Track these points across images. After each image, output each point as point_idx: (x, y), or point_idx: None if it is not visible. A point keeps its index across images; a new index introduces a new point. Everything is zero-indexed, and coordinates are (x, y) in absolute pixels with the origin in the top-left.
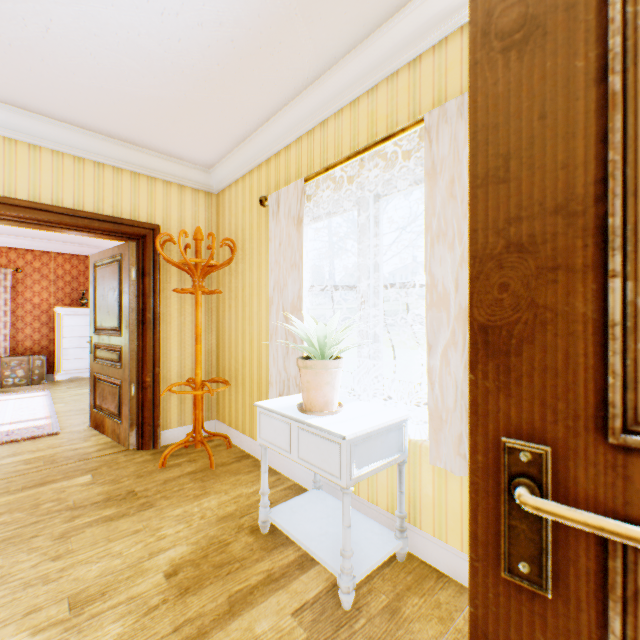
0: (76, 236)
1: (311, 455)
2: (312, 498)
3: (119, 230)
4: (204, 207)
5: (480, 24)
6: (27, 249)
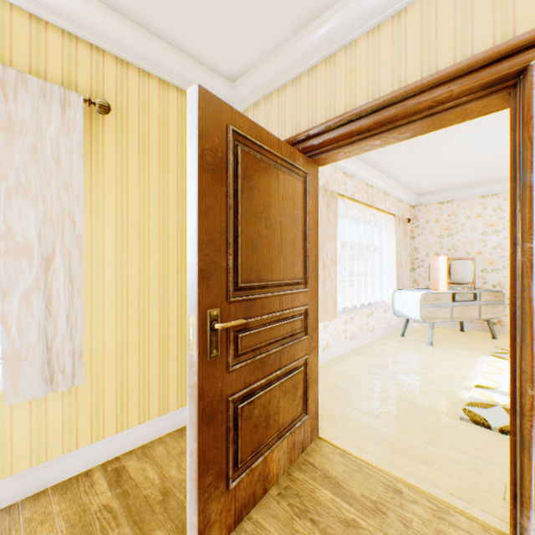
0: None
1: None
2: None
3: None
4: None
5: (202, 152)
6: None
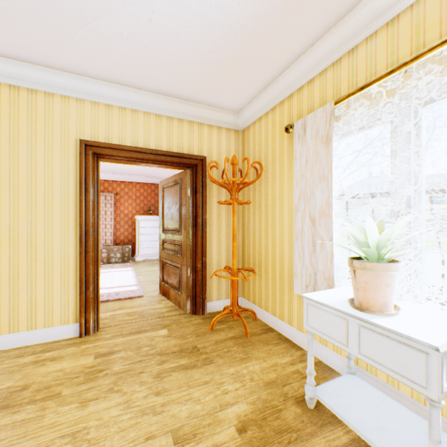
0: (147, 171)
1: (378, 355)
2: (350, 383)
3: (181, 162)
4: (233, 141)
5: None
6: (121, 181)
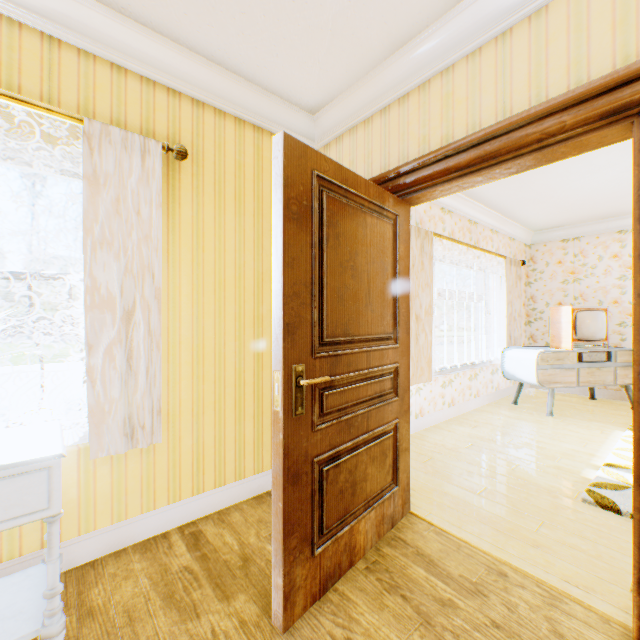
0: None
1: None
2: None
3: None
4: None
5: (287, 201)
6: None
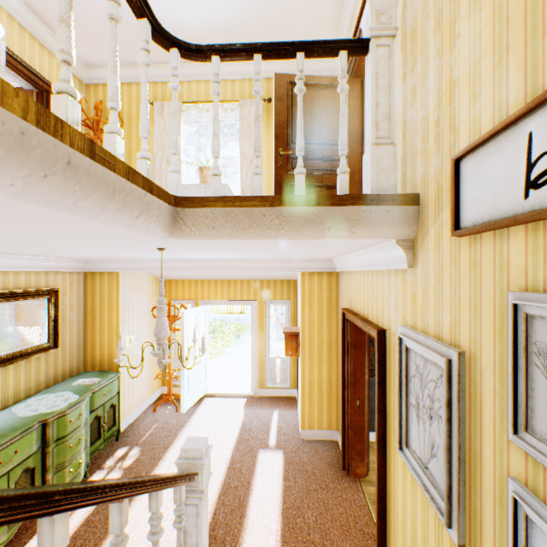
0: None
1: None
2: None
3: (35, 80)
4: (79, 90)
5: (276, 95)
6: None
